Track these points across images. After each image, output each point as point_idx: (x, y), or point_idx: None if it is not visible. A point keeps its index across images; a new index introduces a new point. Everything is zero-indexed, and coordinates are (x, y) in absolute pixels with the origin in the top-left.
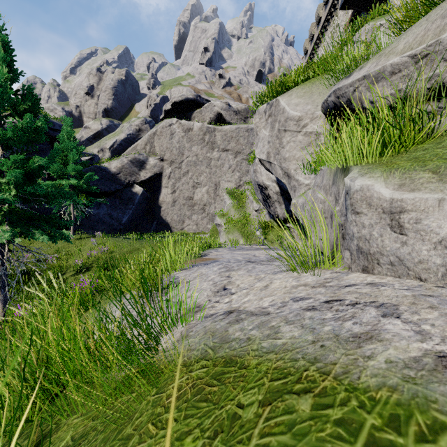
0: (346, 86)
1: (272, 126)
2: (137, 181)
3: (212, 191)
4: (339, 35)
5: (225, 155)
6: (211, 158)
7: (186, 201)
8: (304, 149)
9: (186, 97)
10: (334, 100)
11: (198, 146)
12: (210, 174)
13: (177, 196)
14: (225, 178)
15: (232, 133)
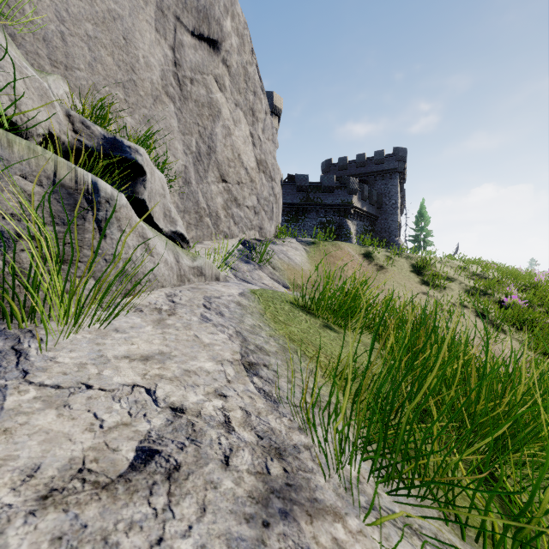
0: None
1: None
2: None
3: None
4: None
5: None
6: None
7: None
8: None
9: None
10: None
11: None
12: None
13: None
14: None
15: None
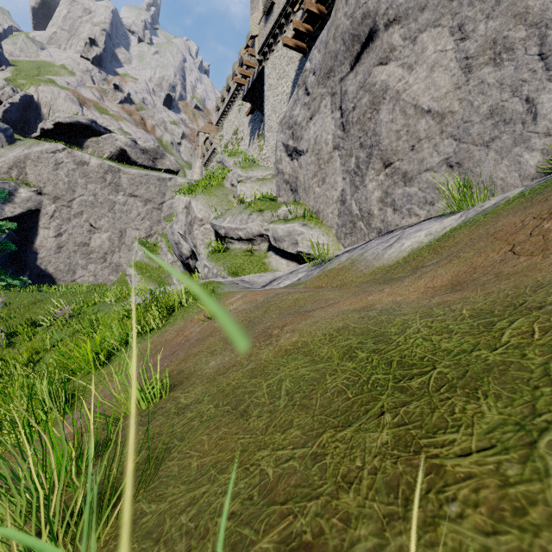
0: (215, 224)
1: (187, 216)
2: None
3: (116, 238)
4: (244, 113)
5: (134, 201)
6: (115, 201)
7: (78, 248)
8: (204, 235)
9: (76, 120)
10: (212, 225)
11: (97, 185)
12: (114, 219)
13: (65, 241)
14: (133, 225)
15: (141, 178)
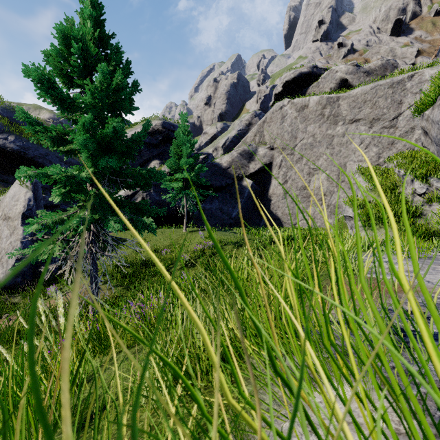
0: None
1: None
2: (247, 174)
3: (335, 176)
4: None
5: (355, 127)
6: (333, 135)
7: (299, 192)
8: None
9: (299, 72)
10: None
11: (315, 124)
12: (332, 155)
13: (289, 187)
14: (353, 158)
15: (365, 95)
